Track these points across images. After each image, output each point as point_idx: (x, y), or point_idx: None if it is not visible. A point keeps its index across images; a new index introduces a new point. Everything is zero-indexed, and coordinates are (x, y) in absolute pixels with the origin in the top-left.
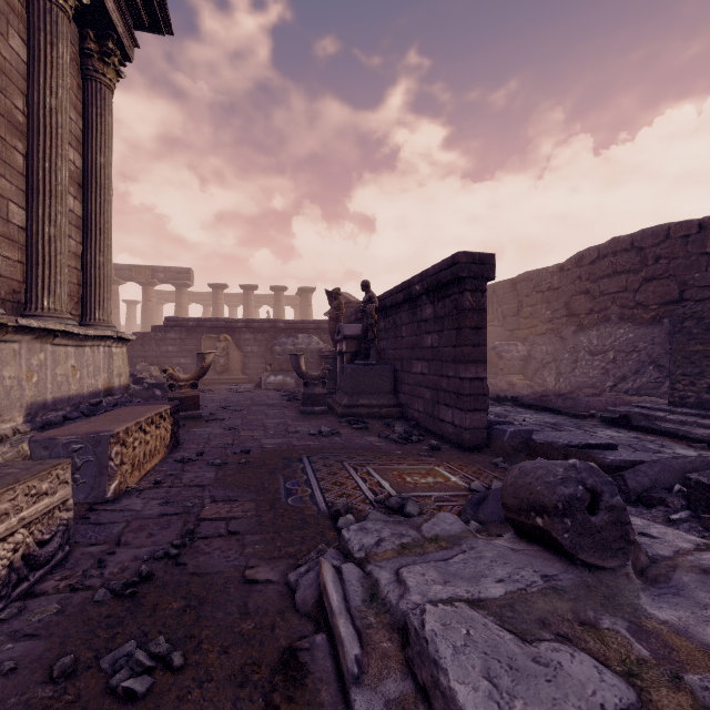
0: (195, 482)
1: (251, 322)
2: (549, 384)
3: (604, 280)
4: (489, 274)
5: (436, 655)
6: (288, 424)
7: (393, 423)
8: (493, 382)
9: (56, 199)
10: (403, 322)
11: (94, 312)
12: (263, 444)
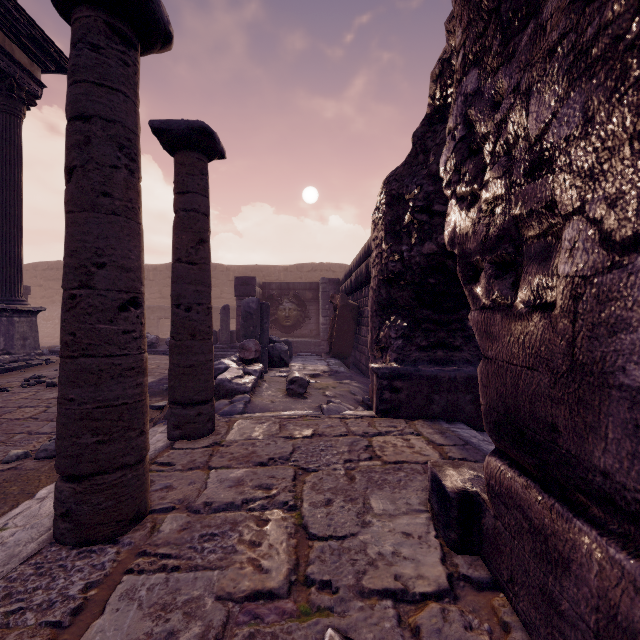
0: None
1: None
2: None
3: (52, 281)
4: (29, 293)
5: None
6: None
7: None
8: None
9: None
10: None
11: None
12: None
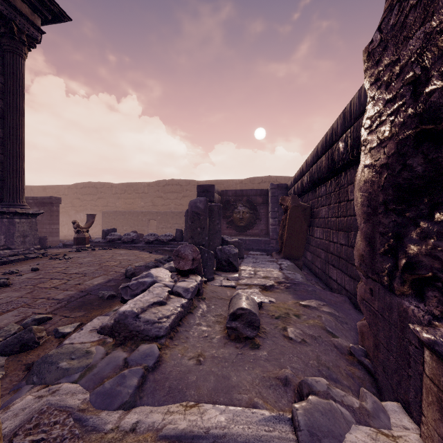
0: None
1: None
2: (65, 233)
3: (85, 195)
4: (60, 202)
5: None
6: None
7: None
8: None
9: None
10: None
11: None
12: None
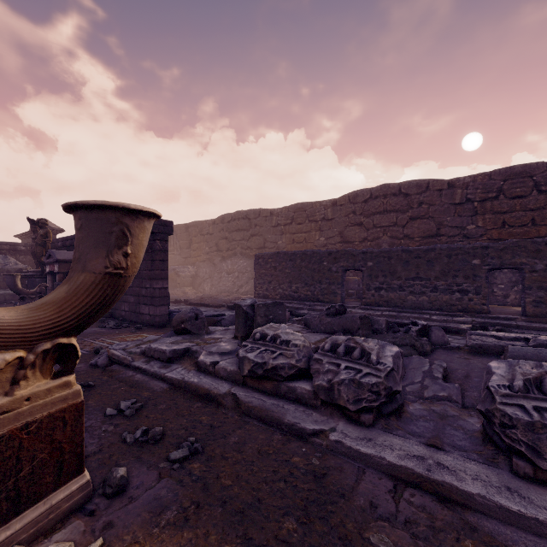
0: None
1: None
2: (207, 291)
3: (234, 233)
4: (170, 232)
5: (155, 347)
6: None
7: (105, 320)
8: (173, 292)
9: None
10: None
11: None
12: None
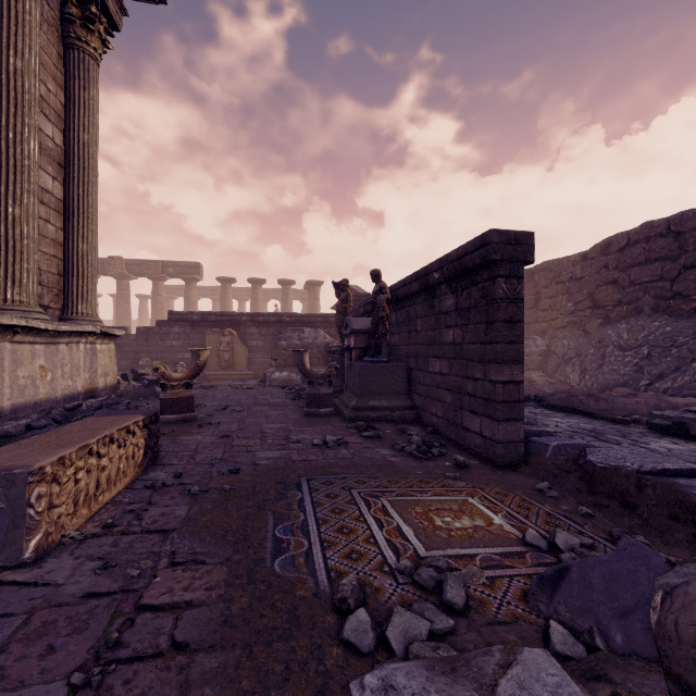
0: (158, 523)
1: (256, 316)
2: (573, 381)
3: (634, 268)
4: (527, 256)
5: None
6: (290, 430)
7: (407, 428)
8: None
9: (21, 174)
10: (418, 315)
11: (77, 305)
12: (257, 459)
